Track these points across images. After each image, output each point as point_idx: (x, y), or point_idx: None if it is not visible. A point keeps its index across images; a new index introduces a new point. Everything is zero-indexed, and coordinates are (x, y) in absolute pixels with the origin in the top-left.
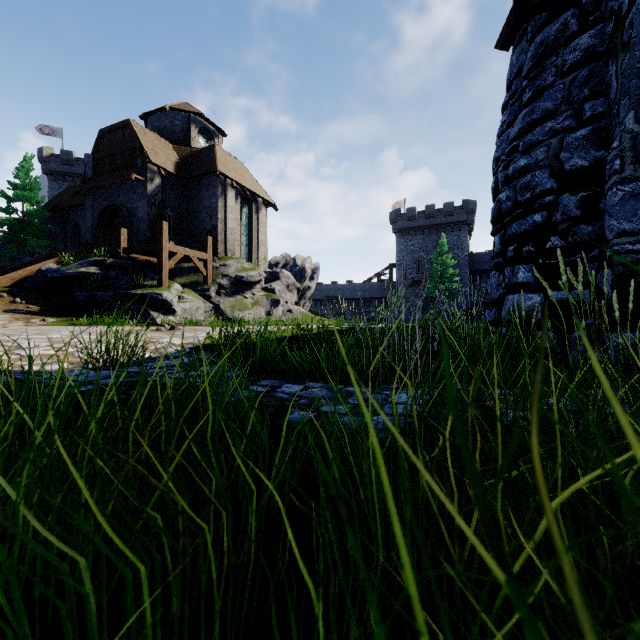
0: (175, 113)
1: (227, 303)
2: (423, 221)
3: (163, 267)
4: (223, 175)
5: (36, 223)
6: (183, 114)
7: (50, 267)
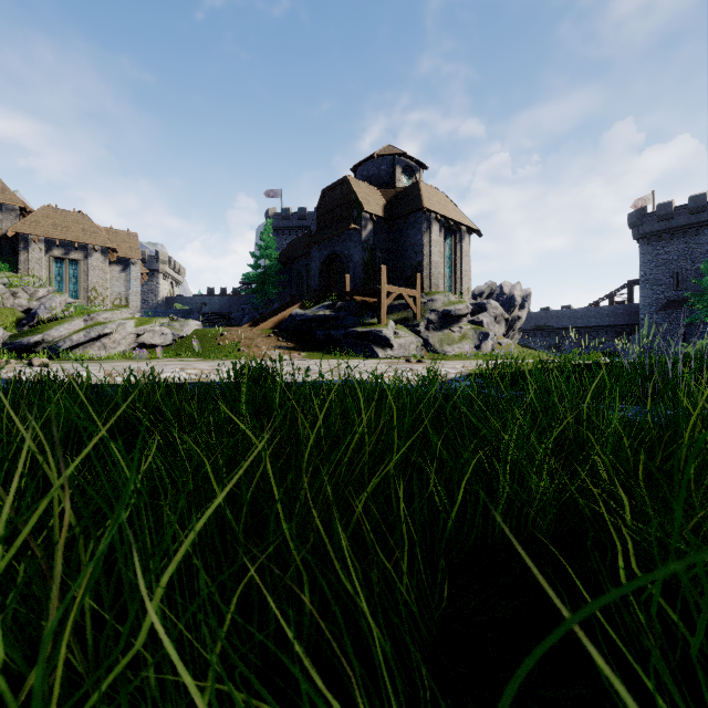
0: (381, 159)
1: (435, 337)
2: (685, 218)
3: (382, 306)
4: (428, 211)
5: (273, 275)
6: (388, 158)
7: (296, 312)
